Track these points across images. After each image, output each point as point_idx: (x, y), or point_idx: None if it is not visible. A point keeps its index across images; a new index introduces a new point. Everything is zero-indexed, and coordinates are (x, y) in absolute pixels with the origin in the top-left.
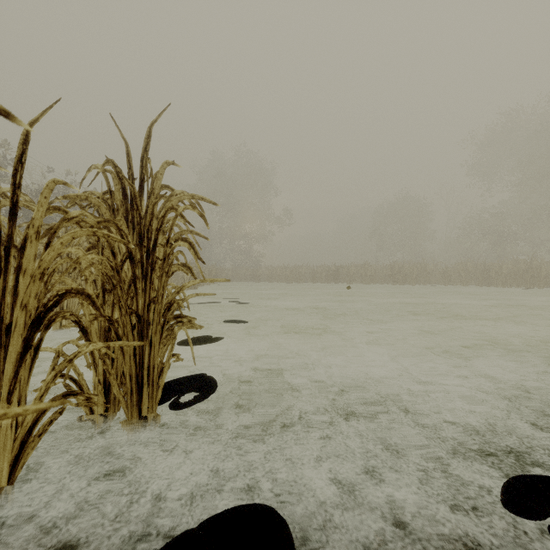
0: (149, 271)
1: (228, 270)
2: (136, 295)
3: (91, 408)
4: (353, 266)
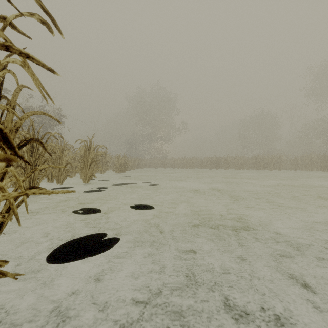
0: None
1: (146, 160)
2: None
3: None
4: (228, 158)
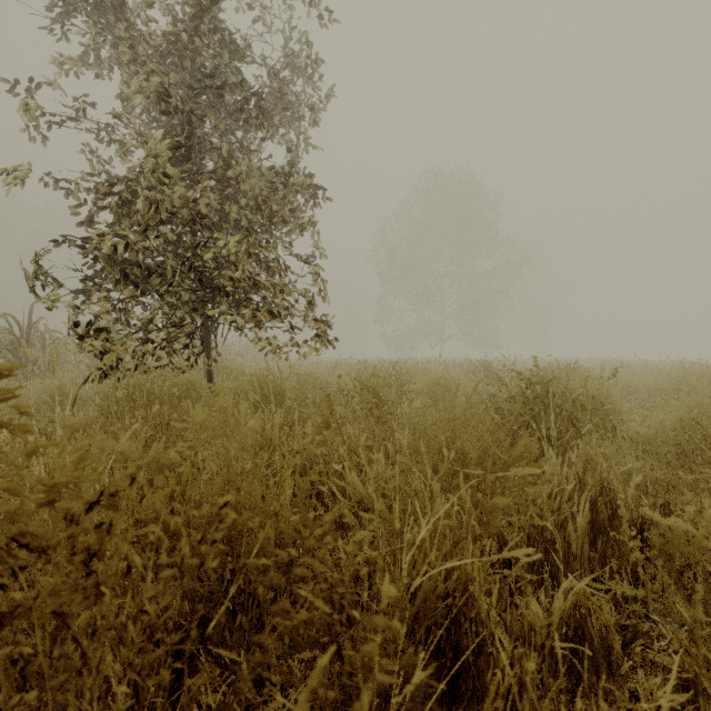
0: None
1: None
2: None
3: None
4: None
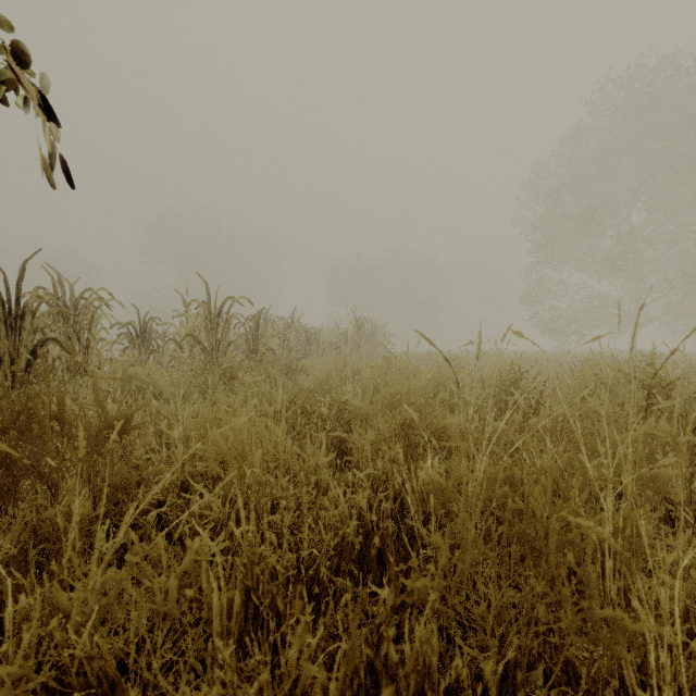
0: None
1: None
2: None
3: None
4: None
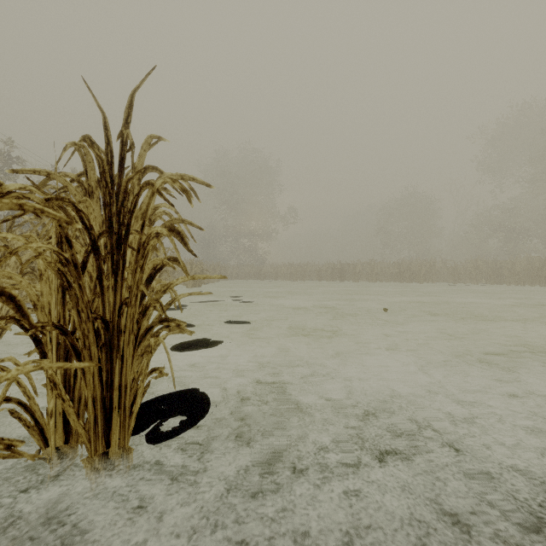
0: (121, 265)
1: (232, 268)
2: (102, 295)
3: (46, 440)
4: (359, 264)
